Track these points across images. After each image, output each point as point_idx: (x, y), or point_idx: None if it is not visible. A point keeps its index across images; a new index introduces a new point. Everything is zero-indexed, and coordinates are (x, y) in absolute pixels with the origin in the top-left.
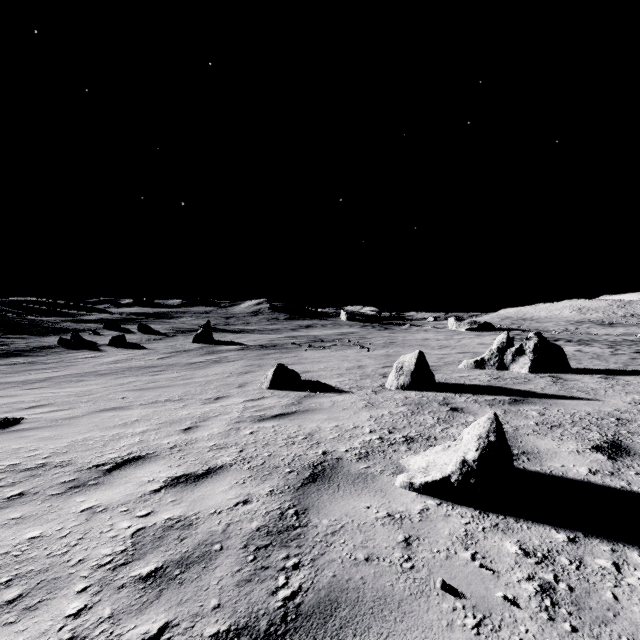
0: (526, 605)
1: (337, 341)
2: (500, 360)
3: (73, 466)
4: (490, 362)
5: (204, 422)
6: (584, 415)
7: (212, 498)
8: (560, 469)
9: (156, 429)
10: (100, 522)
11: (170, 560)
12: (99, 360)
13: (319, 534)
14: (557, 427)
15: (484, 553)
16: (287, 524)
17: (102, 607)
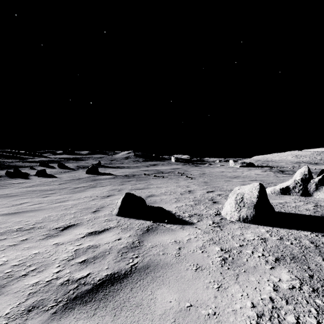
0: None
1: (171, 173)
2: (304, 188)
3: None
4: (295, 190)
5: None
6: None
7: None
8: None
9: None
10: None
11: None
12: (22, 185)
13: None
14: None
15: None
16: None
17: None
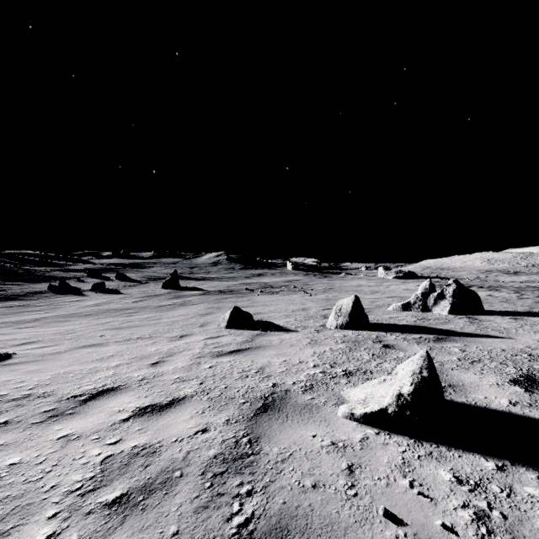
0: (464, 533)
1: (284, 287)
2: (424, 303)
3: (54, 397)
4: (415, 305)
5: (170, 357)
6: (500, 351)
7: (174, 427)
8: (483, 400)
9: (128, 363)
10: (73, 449)
11: (134, 486)
12: (82, 303)
13: (270, 461)
14: (477, 362)
15: (421, 481)
16: (241, 452)
17: (69, 533)
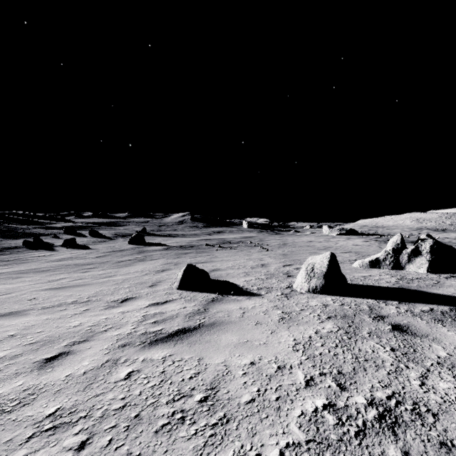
0: None
1: (241, 243)
2: (395, 260)
3: None
4: (385, 262)
5: (83, 343)
6: None
7: None
8: None
9: (14, 357)
10: None
11: None
12: (49, 258)
13: None
14: None
15: None
16: None
17: None
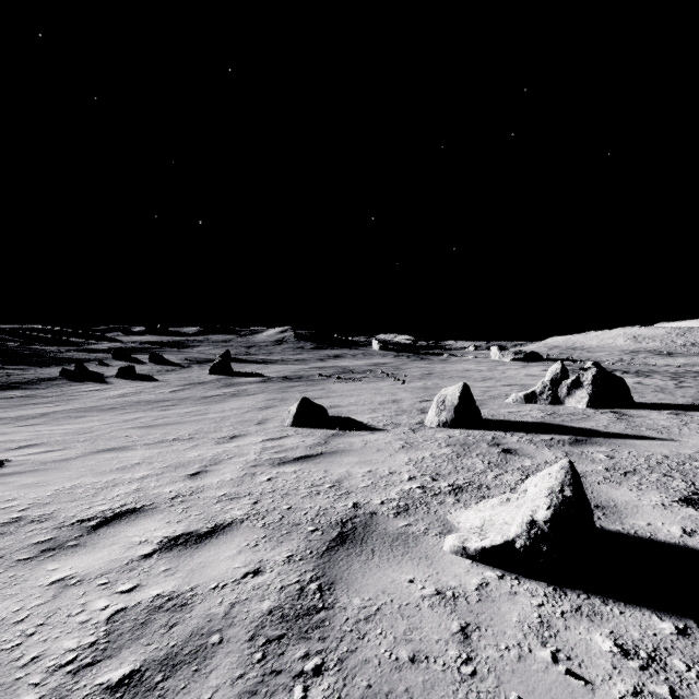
0: None
1: (369, 372)
2: (554, 393)
3: (53, 521)
4: (542, 396)
5: (215, 466)
6: (661, 458)
7: (215, 566)
8: (646, 528)
9: (158, 474)
10: (70, 600)
11: (152, 659)
12: (105, 393)
13: (349, 620)
14: (632, 473)
15: (568, 651)
16: (308, 605)
17: None
